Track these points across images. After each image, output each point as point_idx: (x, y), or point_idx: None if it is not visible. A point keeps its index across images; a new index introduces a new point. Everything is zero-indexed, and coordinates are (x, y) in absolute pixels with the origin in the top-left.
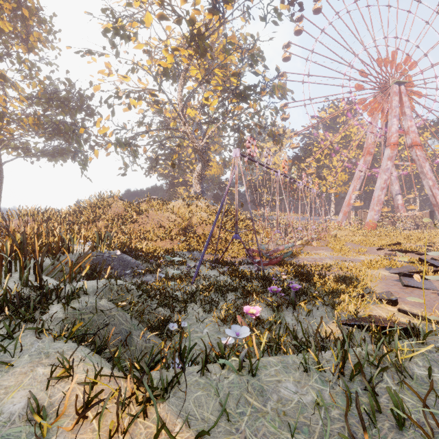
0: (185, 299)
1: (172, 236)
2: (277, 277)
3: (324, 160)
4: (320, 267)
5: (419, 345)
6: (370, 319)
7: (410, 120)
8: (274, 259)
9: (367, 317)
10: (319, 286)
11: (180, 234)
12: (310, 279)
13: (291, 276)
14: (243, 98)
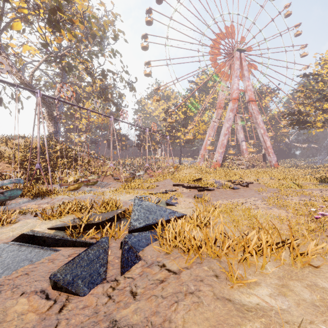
0: None
1: None
2: None
3: (189, 113)
4: None
5: None
6: None
7: (248, 80)
8: None
9: None
10: None
11: None
12: None
13: None
14: (51, 24)
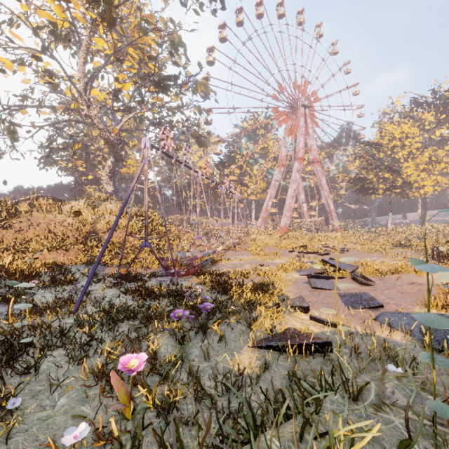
0: (45, 344)
1: (67, 246)
2: (193, 290)
3: (245, 168)
4: (239, 274)
5: (352, 405)
6: (286, 334)
7: (312, 139)
8: (191, 269)
9: (283, 333)
10: (236, 297)
11: (79, 242)
12: (227, 290)
13: (208, 288)
14: (163, 88)
